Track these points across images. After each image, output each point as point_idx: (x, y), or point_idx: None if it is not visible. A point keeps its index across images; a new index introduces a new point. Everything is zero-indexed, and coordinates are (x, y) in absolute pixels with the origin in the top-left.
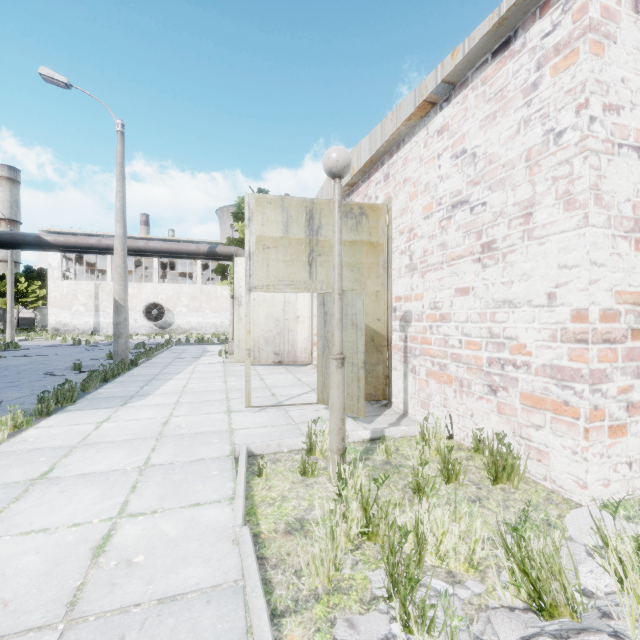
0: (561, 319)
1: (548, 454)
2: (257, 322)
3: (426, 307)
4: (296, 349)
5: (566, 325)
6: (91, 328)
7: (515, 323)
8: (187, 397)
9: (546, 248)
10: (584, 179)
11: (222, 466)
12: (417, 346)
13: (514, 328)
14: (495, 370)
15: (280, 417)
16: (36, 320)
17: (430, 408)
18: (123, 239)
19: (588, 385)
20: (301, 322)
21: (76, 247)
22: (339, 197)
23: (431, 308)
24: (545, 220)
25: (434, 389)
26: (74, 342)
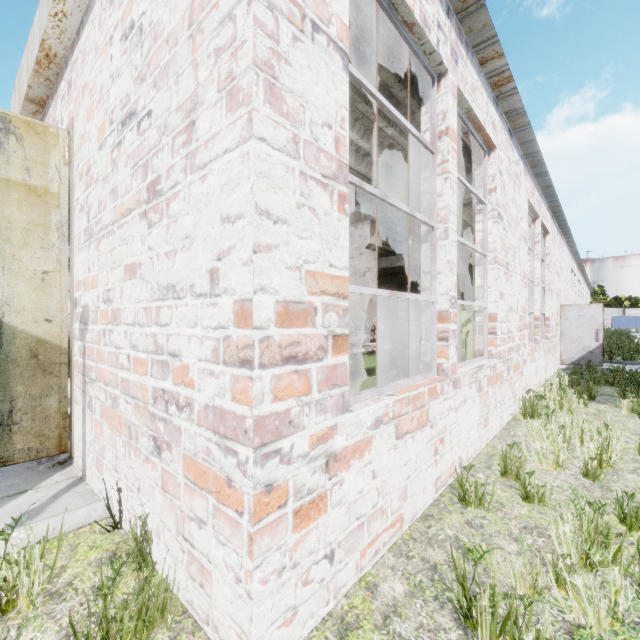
0: (224, 320)
1: (211, 575)
2: None
3: (100, 299)
4: None
5: (229, 331)
6: None
7: (178, 327)
8: None
9: (209, 185)
10: (248, 45)
11: None
12: (93, 364)
13: (177, 336)
14: (160, 411)
15: None
16: None
17: (103, 471)
18: None
19: (253, 450)
20: None
21: None
22: None
23: (104, 300)
24: (208, 133)
25: (107, 439)
26: None
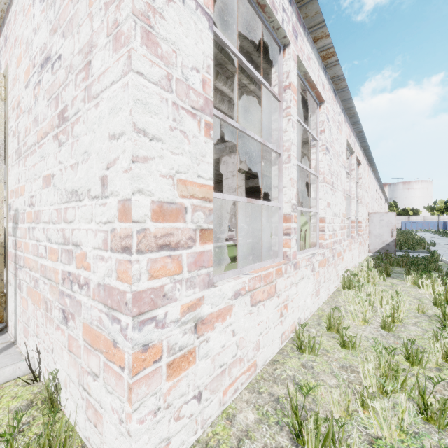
0: (111, 216)
1: (102, 417)
2: None
3: (26, 203)
4: None
5: (114, 225)
6: None
7: (79, 223)
8: None
9: (100, 110)
10: None
11: None
12: (21, 254)
13: (79, 230)
14: (67, 289)
15: None
16: None
17: (28, 336)
18: None
19: (131, 318)
20: None
21: None
22: None
23: (29, 204)
24: (100, 69)
25: (31, 312)
26: None
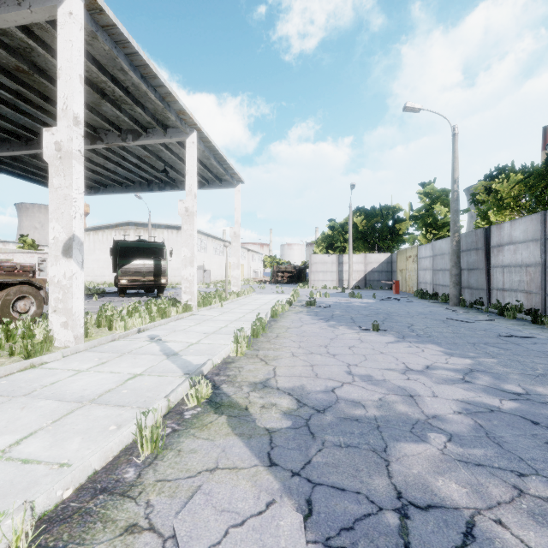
0: None
1: None
2: None
3: None
4: None
5: None
6: None
7: None
8: None
9: None
10: None
11: None
12: None
13: None
14: None
15: None
16: None
17: None
18: None
19: None
20: None
21: None
22: None
23: None
24: None
25: None
26: None
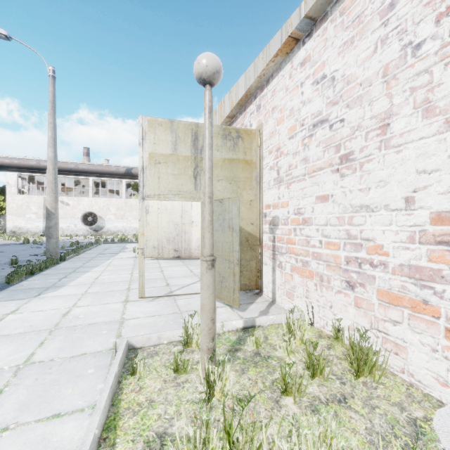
0: (420, 222)
1: (406, 349)
2: (161, 226)
3: (291, 213)
4: (191, 247)
5: (425, 227)
6: (41, 231)
7: (372, 226)
8: (95, 288)
9: (404, 155)
10: (445, 85)
11: (100, 362)
12: (283, 245)
13: (371, 230)
14: (353, 268)
15: (168, 306)
16: (0, 225)
17: (294, 298)
18: (54, 161)
19: (449, 286)
20: (195, 226)
21: (19, 167)
22: (209, 103)
23: (295, 213)
24: (403, 129)
25: (298, 282)
26: (24, 241)
